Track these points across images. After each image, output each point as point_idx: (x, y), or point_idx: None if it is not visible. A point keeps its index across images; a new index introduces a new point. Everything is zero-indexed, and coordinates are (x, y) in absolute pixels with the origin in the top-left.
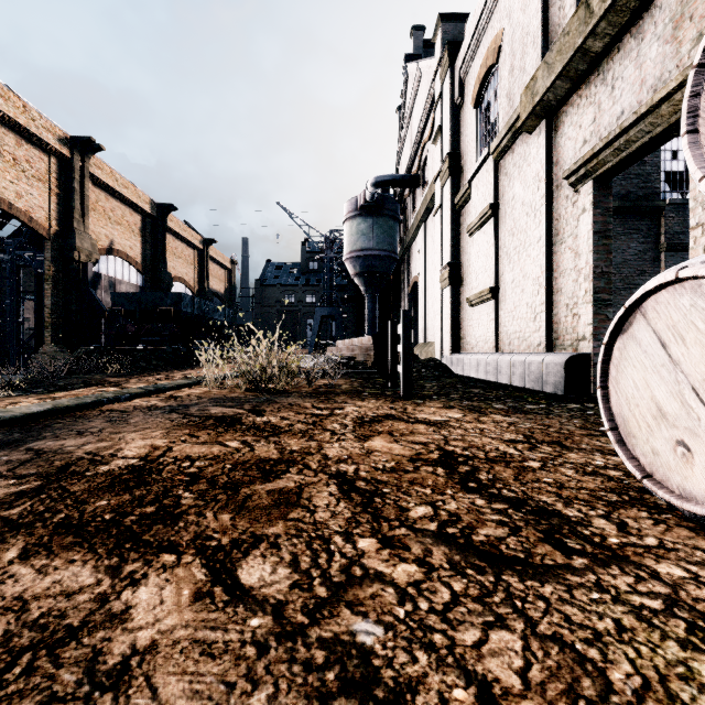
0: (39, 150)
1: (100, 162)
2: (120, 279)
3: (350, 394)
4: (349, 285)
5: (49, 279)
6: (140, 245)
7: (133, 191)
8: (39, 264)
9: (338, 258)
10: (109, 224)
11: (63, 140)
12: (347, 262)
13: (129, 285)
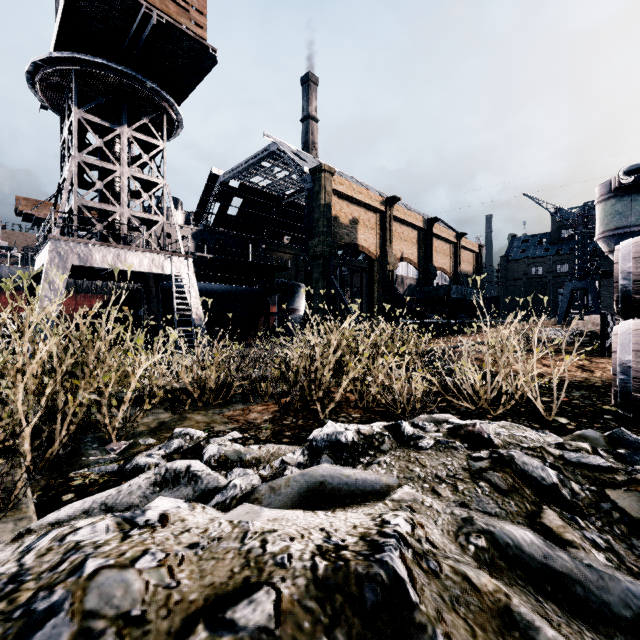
0: (372, 212)
1: (397, 206)
2: (406, 276)
3: (568, 353)
4: (603, 261)
5: (375, 282)
6: (416, 250)
7: (413, 216)
8: (370, 275)
9: (592, 231)
10: (401, 242)
11: (382, 202)
12: (599, 241)
13: (410, 279)
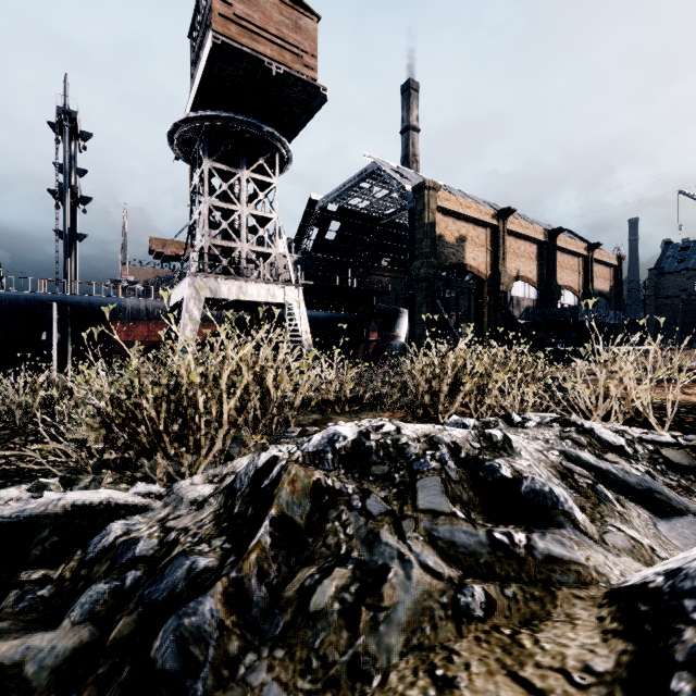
0: (481, 228)
1: (512, 218)
2: (523, 297)
3: None
4: None
5: (486, 305)
6: (535, 267)
7: (532, 228)
8: (479, 297)
9: None
10: (516, 259)
11: (493, 216)
12: None
13: (528, 300)
